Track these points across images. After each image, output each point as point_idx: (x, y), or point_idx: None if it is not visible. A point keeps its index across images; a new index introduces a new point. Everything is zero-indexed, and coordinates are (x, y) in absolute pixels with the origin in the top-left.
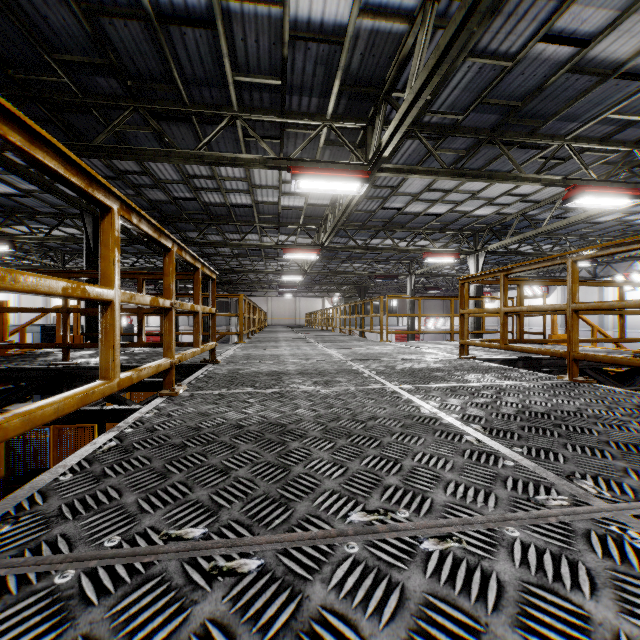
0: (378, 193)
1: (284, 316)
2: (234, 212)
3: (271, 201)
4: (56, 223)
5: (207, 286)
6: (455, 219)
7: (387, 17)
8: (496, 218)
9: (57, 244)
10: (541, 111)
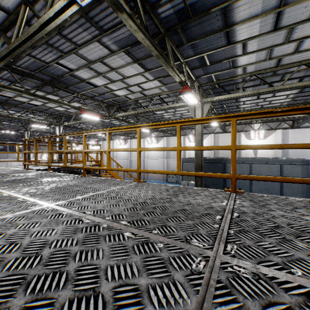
0: None
1: None
2: None
3: None
4: None
5: None
6: (47, 109)
7: None
8: (67, 112)
9: None
10: (67, 82)
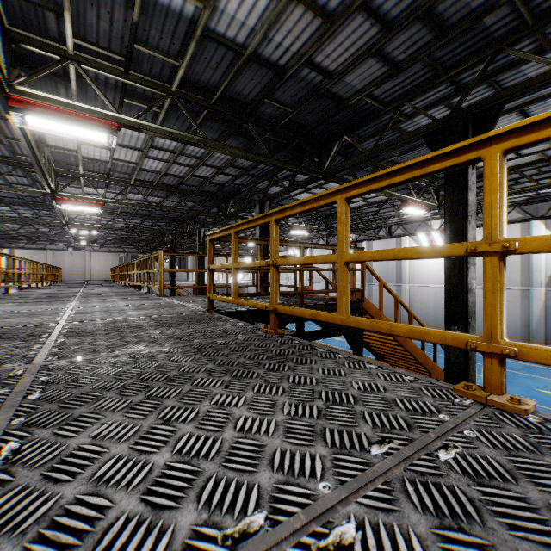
0: None
1: None
2: None
3: None
4: None
5: None
6: None
7: None
8: None
9: None
10: None
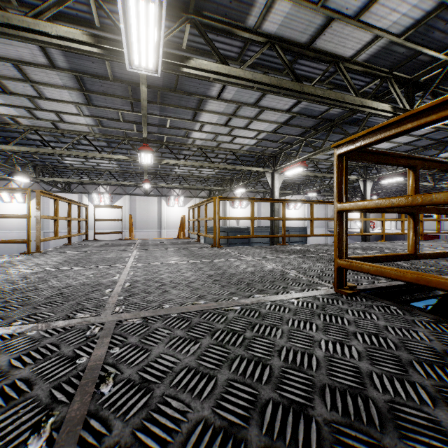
0: None
1: None
2: None
3: None
4: None
5: None
6: None
7: (265, 16)
8: None
9: None
10: (168, 99)
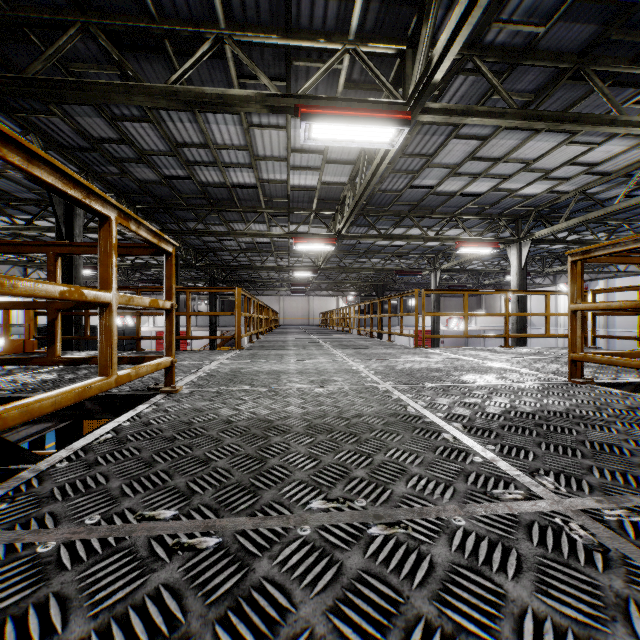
0: (408, 165)
1: (297, 316)
2: (237, 195)
3: (278, 179)
4: (43, 213)
5: (214, 284)
6: (496, 200)
7: None
8: (547, 198)
9: (52, 238)
10: None
